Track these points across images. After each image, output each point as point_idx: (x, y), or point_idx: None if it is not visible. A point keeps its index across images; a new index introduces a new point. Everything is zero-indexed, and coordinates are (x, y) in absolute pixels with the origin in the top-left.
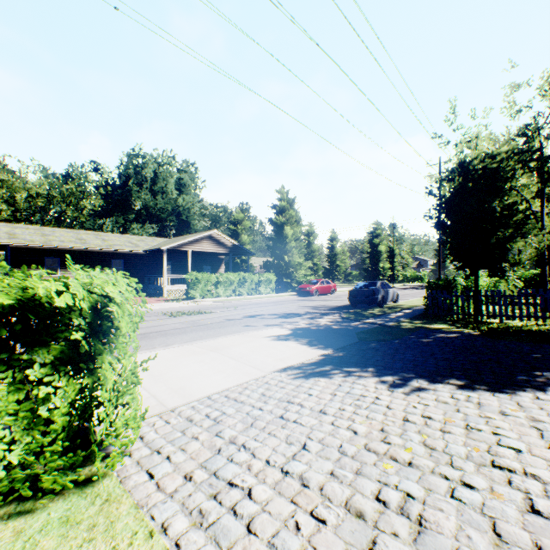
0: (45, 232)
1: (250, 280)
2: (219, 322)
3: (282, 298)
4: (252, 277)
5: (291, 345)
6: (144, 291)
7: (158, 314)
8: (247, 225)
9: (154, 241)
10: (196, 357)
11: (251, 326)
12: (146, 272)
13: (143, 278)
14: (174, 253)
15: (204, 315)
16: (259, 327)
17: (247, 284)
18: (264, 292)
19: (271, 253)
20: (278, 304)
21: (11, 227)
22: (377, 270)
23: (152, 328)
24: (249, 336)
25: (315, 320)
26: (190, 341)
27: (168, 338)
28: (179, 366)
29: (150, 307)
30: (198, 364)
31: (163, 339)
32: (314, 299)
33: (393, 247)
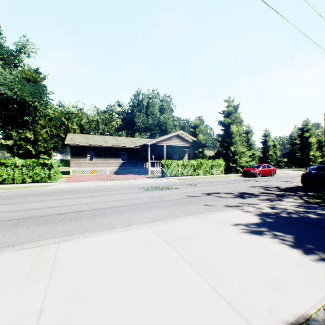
0: (88, 137)
1: (205, 164)
2: (181, 199)
3: (230, 178)
4: (206, 162)
5: (272, 245)
6: (138, 171)
7: (138, 188)
8: (202, 128)
9: (144, 140)
10: (147, 254)
11: (210, 205)
12: (139, 159)
13: (138, 163)
14: (156, 148)
15: (170, 191)
16: (218, 208)
17: (202, 167)
18: (215, 173)
19: (220, 146)
20: (229, 183)
21: (73, 135)
22: (307, 157)
23: (127, 201)
24: (211, 221)
25: (276, 202)
26: (150, 221)
27: (133, 214)
28: (118, 276)
29: (136, 181)
30: (143, 276)
31: (129, 215)
32: (258, 180)
33: (324, 138)
